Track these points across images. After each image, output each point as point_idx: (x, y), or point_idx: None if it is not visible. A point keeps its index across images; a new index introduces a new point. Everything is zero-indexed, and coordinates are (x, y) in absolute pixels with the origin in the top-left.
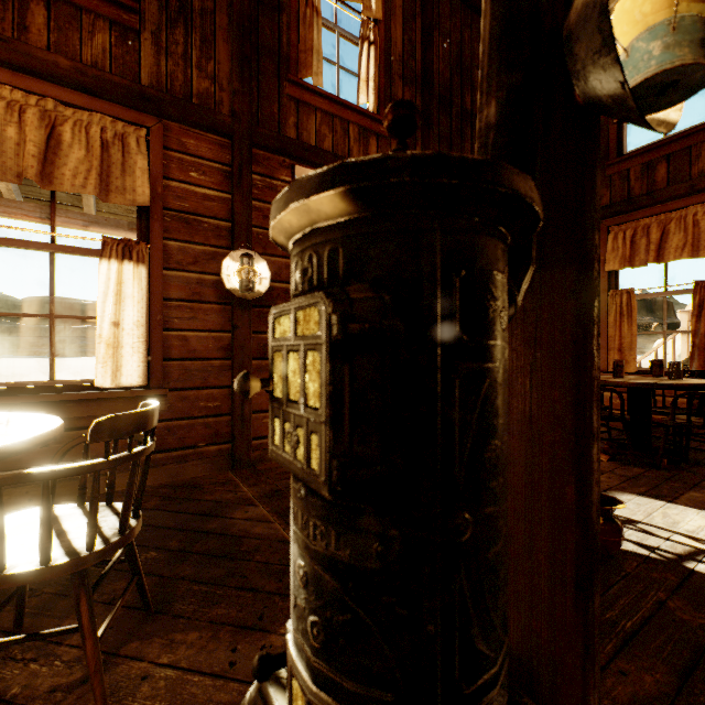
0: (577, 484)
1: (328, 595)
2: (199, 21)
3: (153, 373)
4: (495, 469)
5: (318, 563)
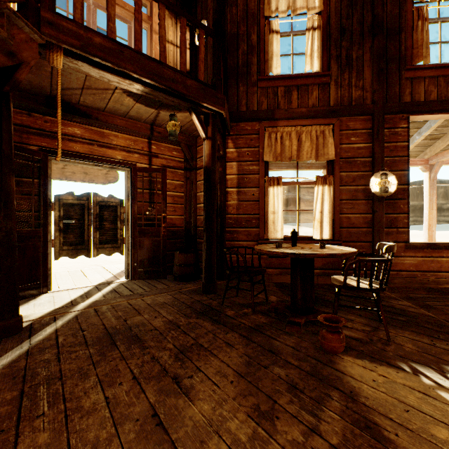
0: None
1: None
2: (355, 63)
3: (335, 234)
4: None
5: None
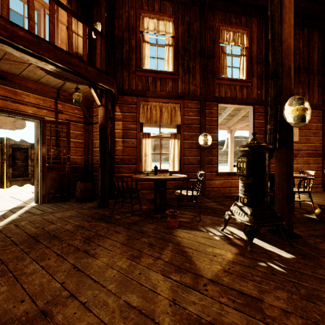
0: (286, 183)
1: (245, 186)
2: (191, 70)
3: (181, 168)
4: (265, 174)
5: (244, 183)
